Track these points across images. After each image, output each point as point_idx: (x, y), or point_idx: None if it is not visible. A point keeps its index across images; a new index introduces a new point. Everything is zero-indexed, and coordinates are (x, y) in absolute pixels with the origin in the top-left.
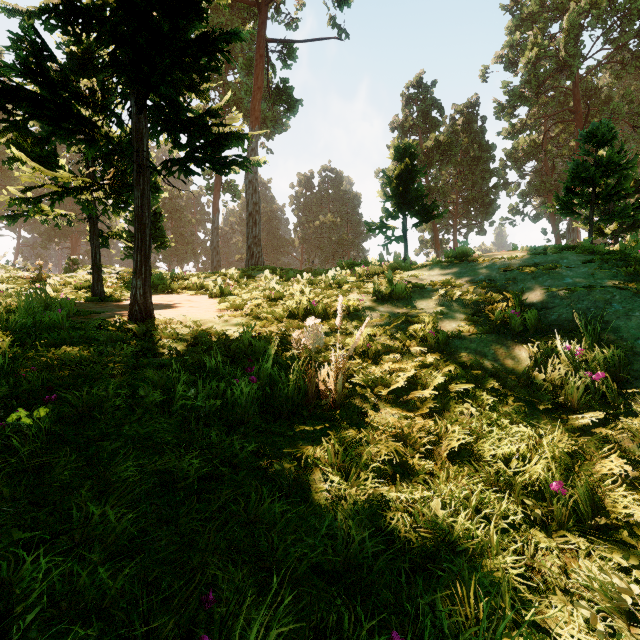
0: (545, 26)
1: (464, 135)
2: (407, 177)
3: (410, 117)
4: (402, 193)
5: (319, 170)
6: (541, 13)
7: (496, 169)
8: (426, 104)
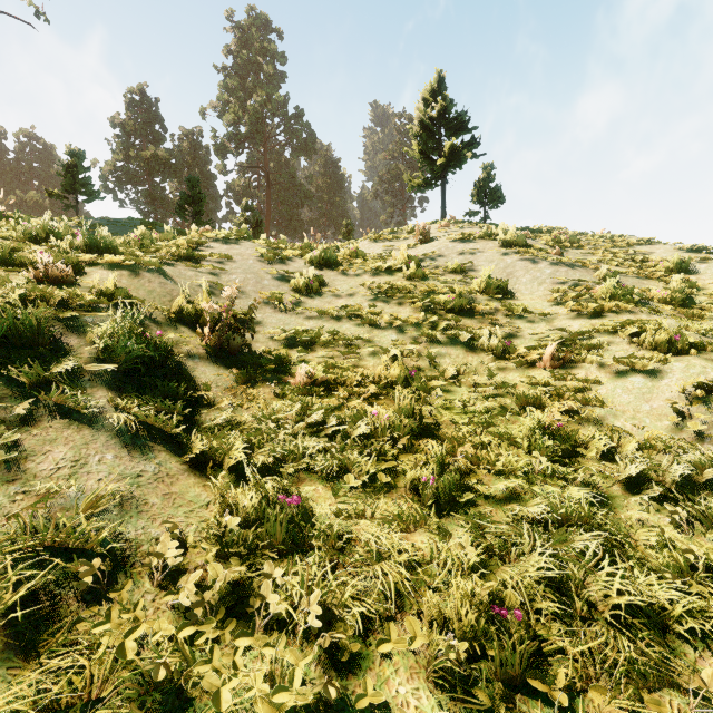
0: (242, 100)
1: (189, 158)
2: (75, 169)
3: (132, 121)
4: (71, 177)
5: (16, 132)
6: (241, 89)
7: (217, 196)
8: (150, 116)
